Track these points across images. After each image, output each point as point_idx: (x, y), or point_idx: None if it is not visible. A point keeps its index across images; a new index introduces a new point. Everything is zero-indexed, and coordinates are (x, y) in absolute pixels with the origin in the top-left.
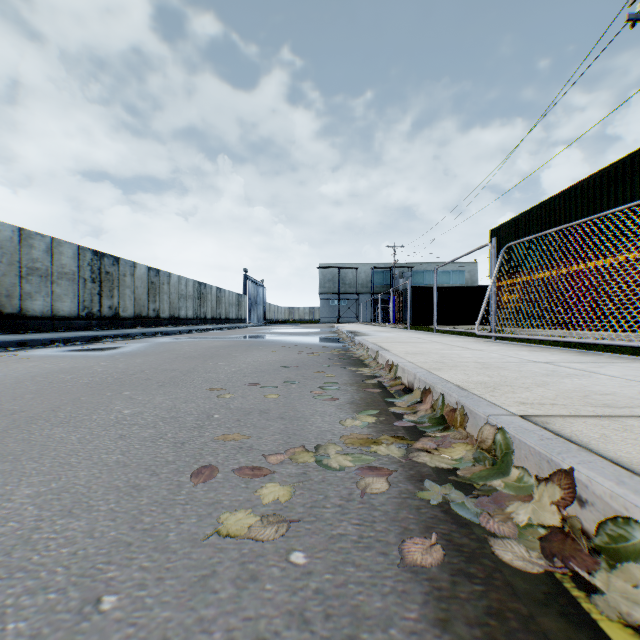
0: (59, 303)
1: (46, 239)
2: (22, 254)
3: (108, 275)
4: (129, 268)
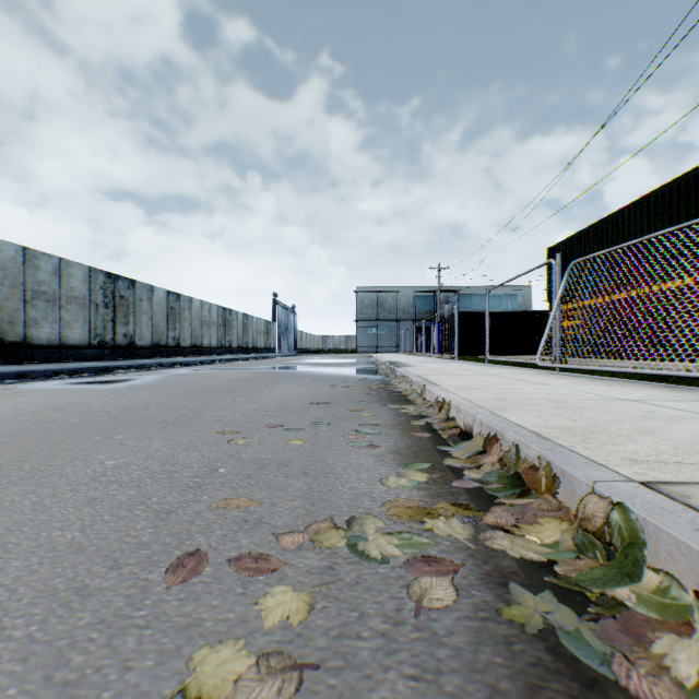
0: (68, 330)
1: (53, 260)
2: (27, 276)
3: (123, 300)
4: (146, 292)
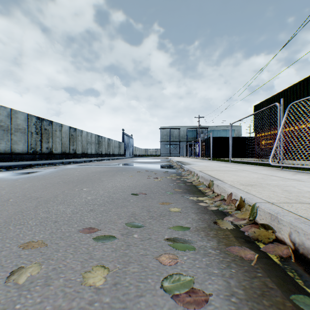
0: (15, 145)
1: (7, 109)
2: None
3: (46, 130)
4: (58, 127)
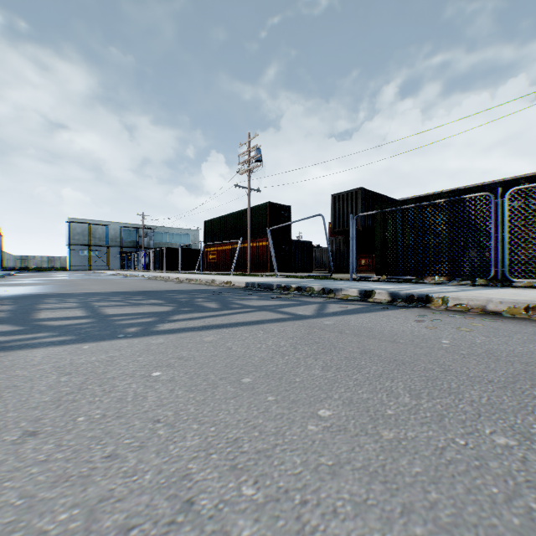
0: None
1: None
2: None
3: None
4: None
